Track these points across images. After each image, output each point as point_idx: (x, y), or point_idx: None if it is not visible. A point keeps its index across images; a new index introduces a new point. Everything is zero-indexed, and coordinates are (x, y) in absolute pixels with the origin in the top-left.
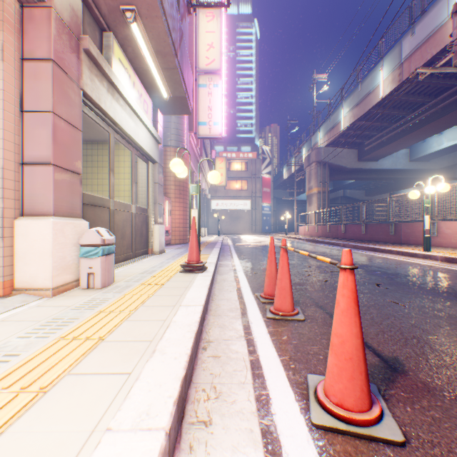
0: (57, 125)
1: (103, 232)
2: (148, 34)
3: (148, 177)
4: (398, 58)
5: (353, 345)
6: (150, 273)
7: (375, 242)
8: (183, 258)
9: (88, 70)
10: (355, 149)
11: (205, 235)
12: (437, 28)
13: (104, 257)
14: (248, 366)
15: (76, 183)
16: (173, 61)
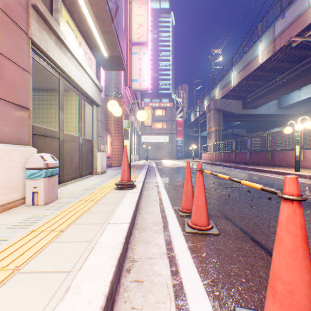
0: (4, 64)
1: (47, 157)
2: (89, 1)
3: (93, 116)
4: (272, 35)
5: (306, 297)
6: (90, 190)
7: (257, 165)
8: (118, 177)
9: (36, 23)
10: (241, 100)
11: (137, 160)
12: (300, 14)
13: (47, 178)
14: (171, 295)
15: (24, 116)
16: (110, 25)
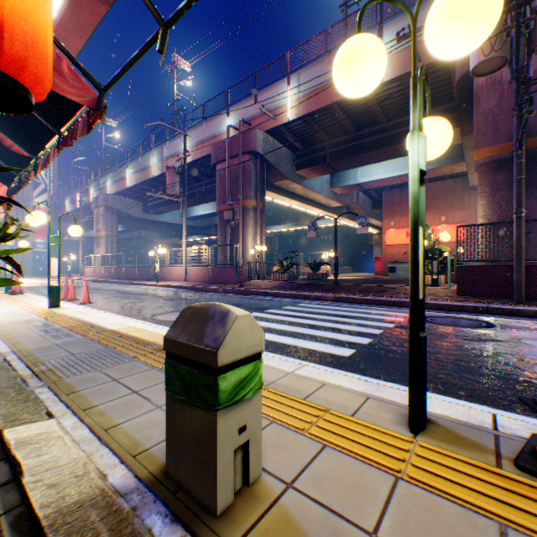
0: None
1: None
2: None
3: None
4: (162, 156)
5: (87, 292)
6: None
7: (144, 280)
8: None
9: None
10: (143, 202)
11: None
12: (179, 153)
13: None
14: None
15: None
16: None
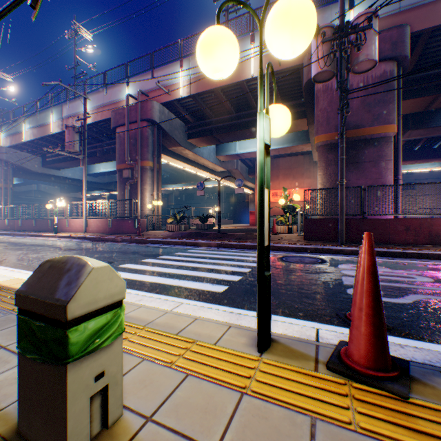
0: None
1: None
2: None
3: None
4: (62, 115)
5: None
6: None
7: (42, 231)
8: None
9: None
10: (42, 157)
11: None
12: (79, 114)
13: None
14: None
15: None
16: None
